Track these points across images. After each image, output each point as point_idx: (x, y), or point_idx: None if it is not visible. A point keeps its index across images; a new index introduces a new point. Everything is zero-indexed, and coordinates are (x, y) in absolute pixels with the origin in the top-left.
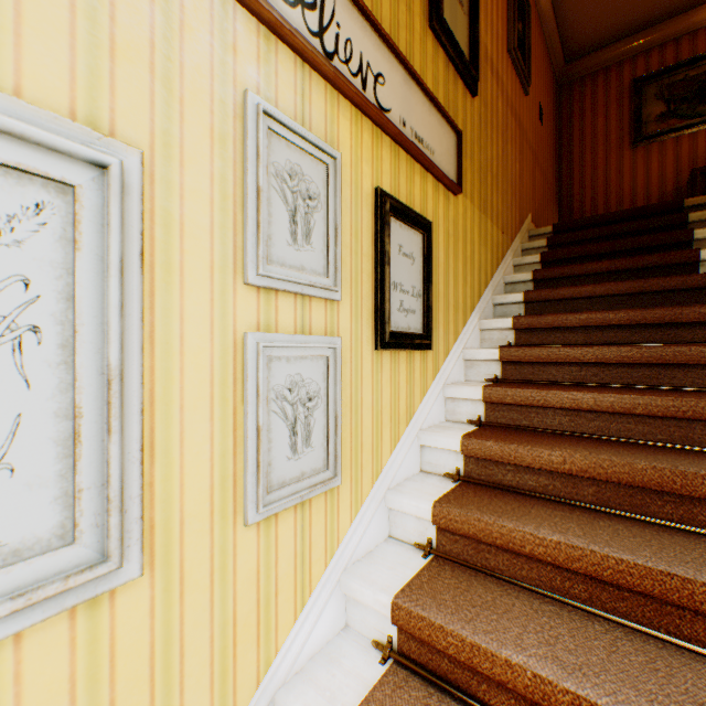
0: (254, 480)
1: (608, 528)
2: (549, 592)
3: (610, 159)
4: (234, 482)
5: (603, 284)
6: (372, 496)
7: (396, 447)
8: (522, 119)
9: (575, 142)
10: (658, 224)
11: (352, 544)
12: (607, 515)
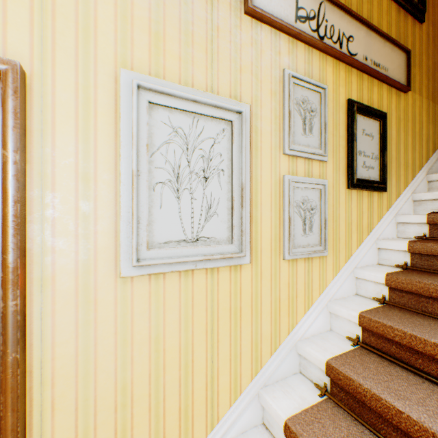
0: (287, 240)
1: None
2: None
3: None
4: (279, 240)
5: None
6: (345, 268)
7: (360, 245)
8: None
9: None
10: None
11: (333, 289)
12: None
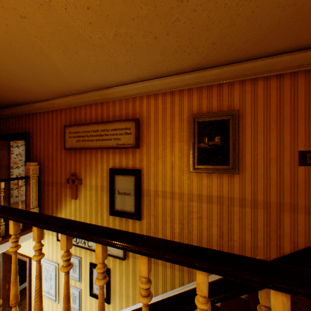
0: None
1: None
2: None
3: None
4: None
5: None
6: None
7: None
8: (230, 192)
9: None
10: None
11: None
12: None
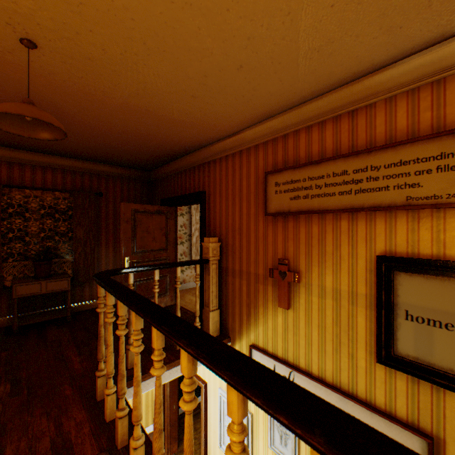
0: None
1: None
2: None
3: None
4: None
5: None
6: None
7: None
8: None
9: None
10: None
11: None
12: None
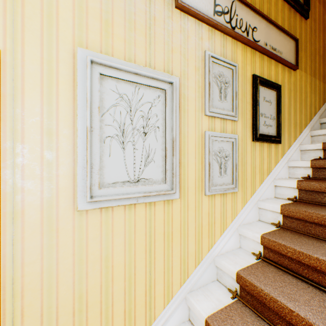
0: (207, 180)
1: None
2: None
3: None
4: (201, 180)
5: None
6: (250, 201)
7: (262, 184)
8: None
9: None
10: None
11: (242, 217)
12: None
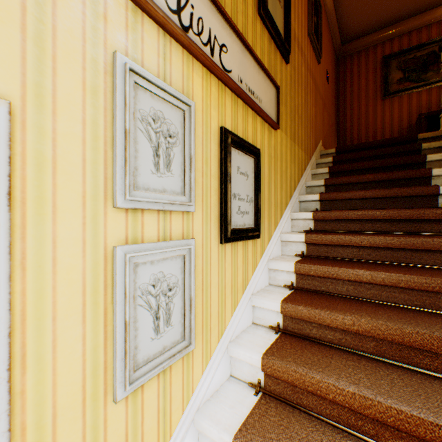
0: (122, 364)
1: (387, 378)
2: (347, 428)
3: (369, 106)
4: (105, 369)
5: (371, 190)
6: (218, 350)
7: (235, 310)
8: (316, 79)
9: (347, 95)
10: (402, 150)
11: (203, 389)
12: (384, 364)
